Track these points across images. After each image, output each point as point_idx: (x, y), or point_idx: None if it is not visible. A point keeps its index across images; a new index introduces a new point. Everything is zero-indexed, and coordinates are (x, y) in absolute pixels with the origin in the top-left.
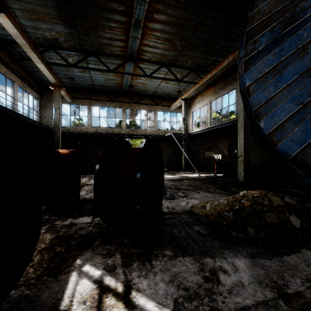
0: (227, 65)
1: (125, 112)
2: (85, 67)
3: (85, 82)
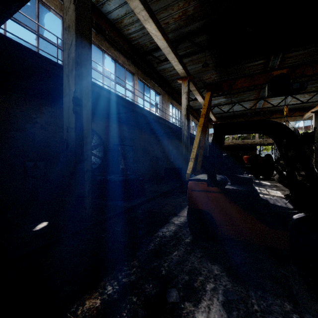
0: None
1: None
2: (233, 111)
3: (229, 113)
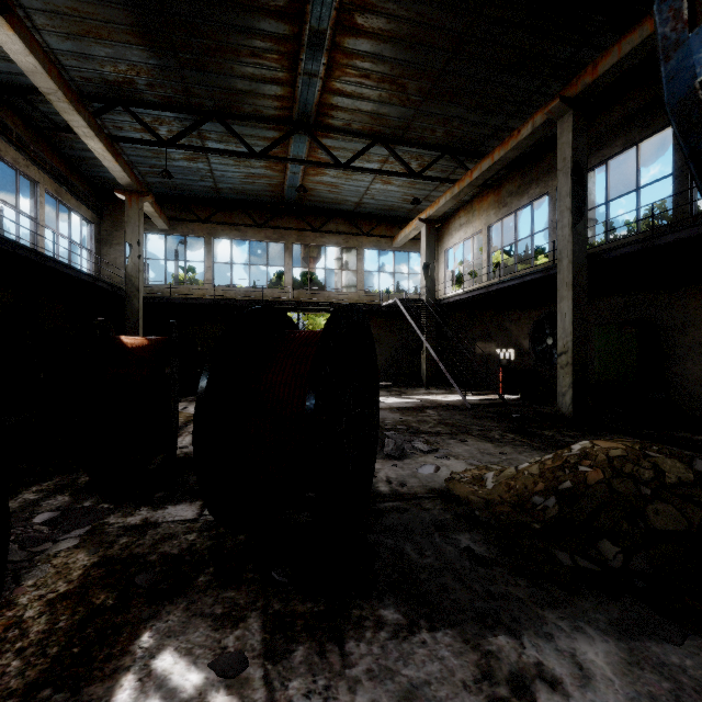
0: (531, 135)
1: (290, 251)
2: (197, 146)
3: (199, 183)
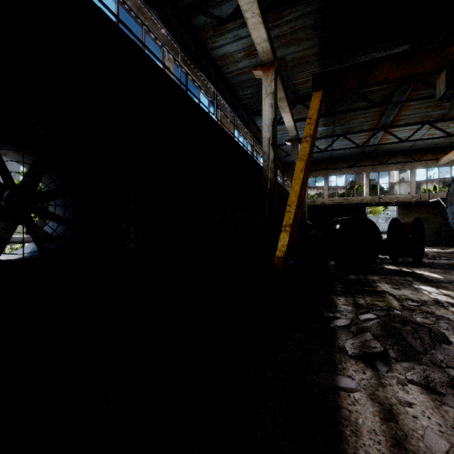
0: None
1: (368, 176)
2: (335, 149)
3: (324, 155)
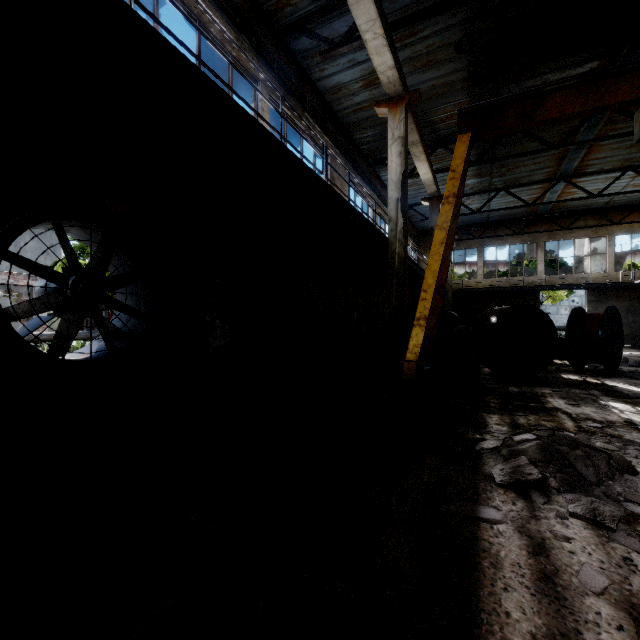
0: None
1: (542, 247)
2: (492, 209)
3: (477, 217)
